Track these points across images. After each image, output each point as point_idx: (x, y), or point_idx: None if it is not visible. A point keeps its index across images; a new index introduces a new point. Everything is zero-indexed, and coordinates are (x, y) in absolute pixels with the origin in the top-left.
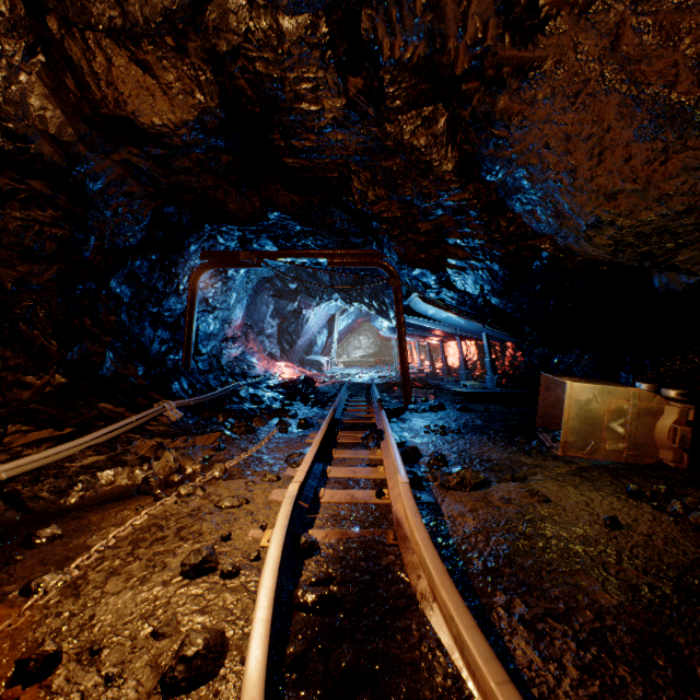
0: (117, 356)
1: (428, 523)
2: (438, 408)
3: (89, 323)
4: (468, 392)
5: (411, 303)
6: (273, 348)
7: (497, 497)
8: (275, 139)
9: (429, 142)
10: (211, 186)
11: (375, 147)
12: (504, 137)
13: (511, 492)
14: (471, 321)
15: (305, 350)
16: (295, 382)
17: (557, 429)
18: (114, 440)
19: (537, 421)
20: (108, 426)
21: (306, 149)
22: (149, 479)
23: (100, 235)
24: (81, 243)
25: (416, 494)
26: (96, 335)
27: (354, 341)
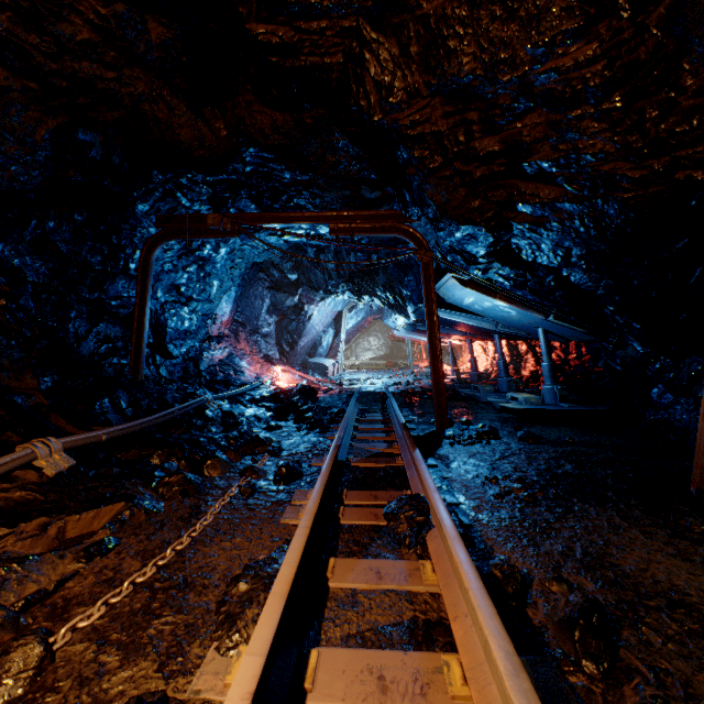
0: (4, 359)
1: None
2: (489, 436)
3: None
4: (524, 409)
5: (441, 289)
6: (271, 349)
7: None
8: None
9: None
10: (145, 95)
11: None
12: None
13: None
14: (529, 310)
15: (308, 352)
16: (289, 393)
17: None
18: None
19: (694, 476)
20: None
21: None
22: None
23: None
24: None
25: None
26: None
27: (364, 343)
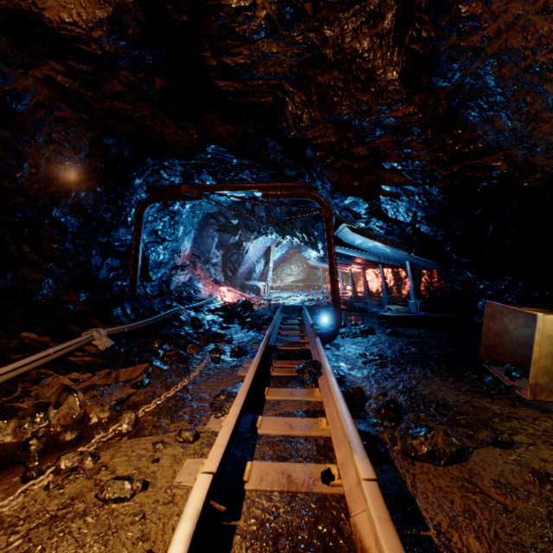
0: (58, 282)
1: (409, 550)
2: (368, 332)
3: (27, 250)
4: (394, 316)
5: (340, 234)
6: (218, 275)
7: (489, 480)
8: (206, 57)
9: (373, 45)
10: (148, 116)
11: (311, 58)
12: (476, 13)
13: (504, 470)
14: (398, 249)
15: (246, 277)
16: (234, 305)
17: (503, 360)
18: (18, 378)
19: (481, 352)
20: (23, 359)
21: (239, 67)
22: (29, 442)
23: (33, 162)
24: (12, 169)
25: (377, 478)
26: (35, 262)
27: (287, 269)
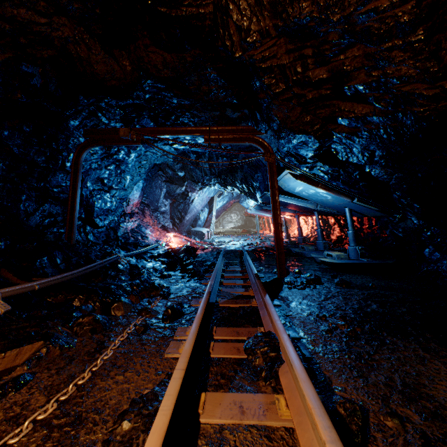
0: None
1: None
2: (315, 282)
3: None
4: (337, 262)
5: (280, 181)
6: (167, 222)
7: None
8: None
9: None
10: (70, 38)
11: None
12: None
13: None
14: (340, 195)
15: (191, 223)
16: (177, 251)
17: None
18: None
19: None
20: None
21: None
22: None
23: None
24: None
25: None
26: None
27: (227, 217)
